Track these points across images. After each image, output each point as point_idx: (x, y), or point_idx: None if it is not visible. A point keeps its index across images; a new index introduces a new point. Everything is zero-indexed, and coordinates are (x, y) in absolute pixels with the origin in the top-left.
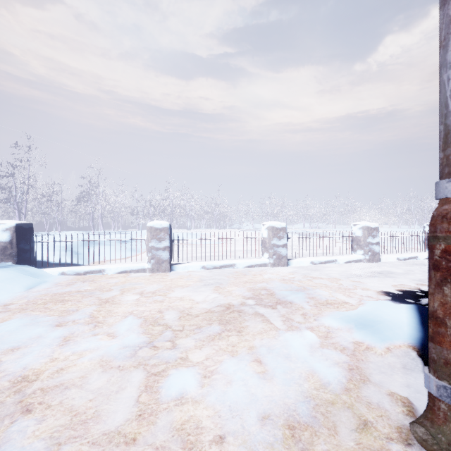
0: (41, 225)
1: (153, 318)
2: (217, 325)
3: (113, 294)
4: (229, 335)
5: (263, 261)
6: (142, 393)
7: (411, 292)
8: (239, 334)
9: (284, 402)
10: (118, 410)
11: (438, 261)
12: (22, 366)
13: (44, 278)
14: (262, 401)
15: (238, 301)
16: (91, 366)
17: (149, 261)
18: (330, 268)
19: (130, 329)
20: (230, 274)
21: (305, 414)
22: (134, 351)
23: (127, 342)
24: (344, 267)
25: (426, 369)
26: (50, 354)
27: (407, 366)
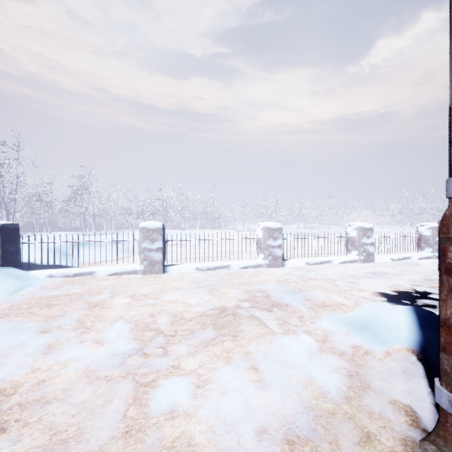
0: (31, 226)
1: (144, 322)
2: (211, 330)
3: (102, 298)
4: (224, 341)
5: (259, 262)
6: (130, 407)
7: (407, 292)
8: (234, 339)
9: (282, 413)
10: (103, 426)
11: (451, 265)
12: (0, 378)
13: (30, 281)
14: (259, 413)
15: (233, 304)
16: (76, 377)
17: (141, 263)
18: (326, 268)
19: (119, 335)
20: (225, 275)
21: (305, 427)
22: (123, 359)
23: (116, 350)
24: (339, 268)
25: (437, 381)
26: (31, 364)
27: (407, 371)
